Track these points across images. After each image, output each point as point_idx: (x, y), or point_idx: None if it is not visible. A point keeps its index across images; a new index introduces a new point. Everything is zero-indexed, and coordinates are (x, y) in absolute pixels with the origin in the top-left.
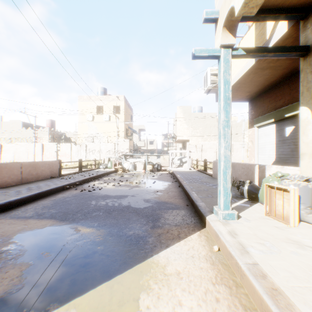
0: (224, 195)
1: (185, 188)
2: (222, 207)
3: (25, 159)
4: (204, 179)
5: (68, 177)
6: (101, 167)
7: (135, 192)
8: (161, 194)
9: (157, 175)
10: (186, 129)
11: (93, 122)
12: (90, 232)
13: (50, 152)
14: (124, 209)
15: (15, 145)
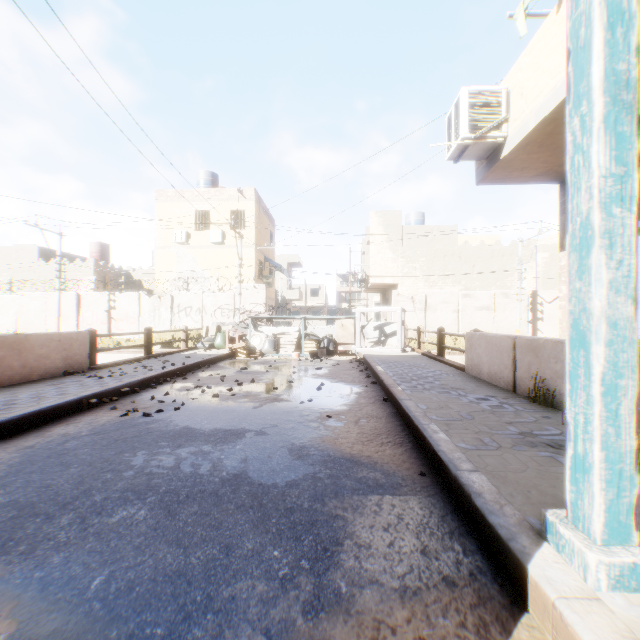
0: (607, 481)
1: (404, 409)
2: (596, 531)
3: (41, 326)
4: (447, 380)
5: (111, 371)
6: (199, 347)
7: (269, 418)
8: (340, 427)
9: (327, 365)
10: (392, 262)
11: (188, 246)
12: (50, 639)
13: (95, 312)
14: (222, 490)
15: (20, 296)
